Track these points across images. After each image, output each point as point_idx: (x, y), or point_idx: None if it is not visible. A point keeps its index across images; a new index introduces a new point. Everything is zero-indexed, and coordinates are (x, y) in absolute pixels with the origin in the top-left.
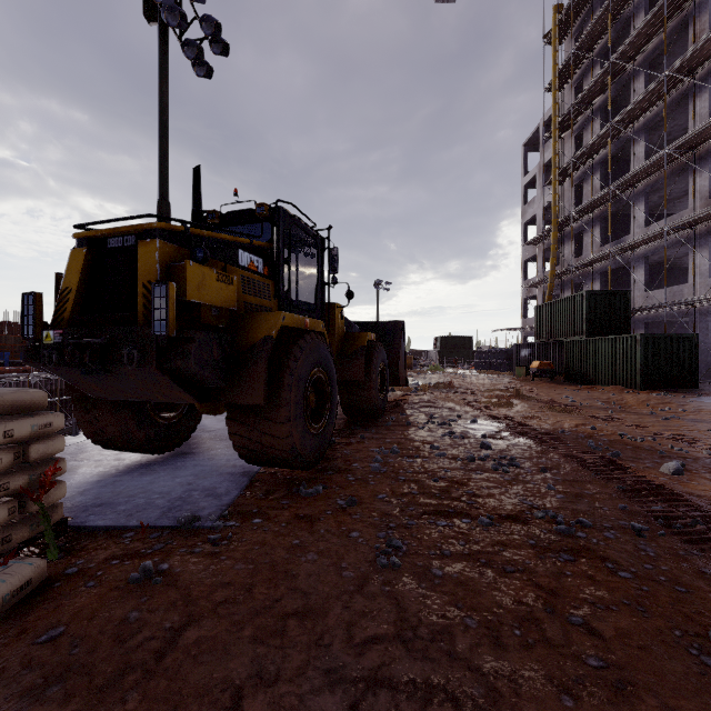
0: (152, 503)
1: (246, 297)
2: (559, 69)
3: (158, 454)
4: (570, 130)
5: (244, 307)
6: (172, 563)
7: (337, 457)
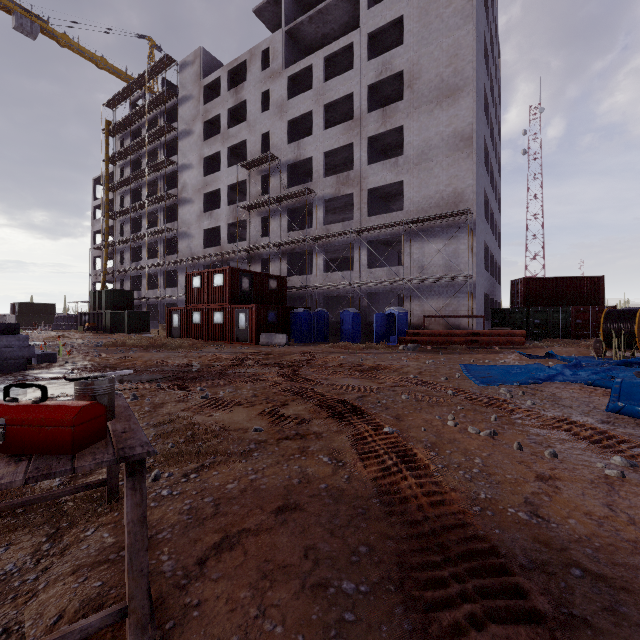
0: None
1: None
2: (110, 156)
3: None
4: (118, 191)
5: None
6: None
7: None
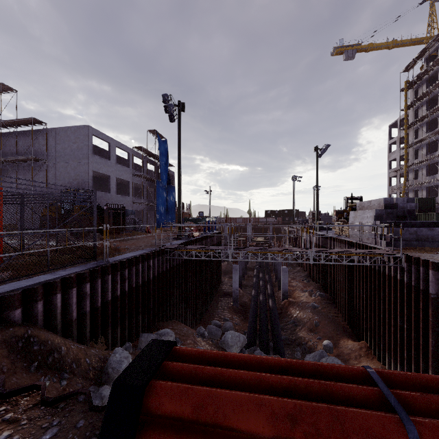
0: None
1: None
2: (407, 105)
3: None
4: (412, 127)
5: None
6: None
7: None
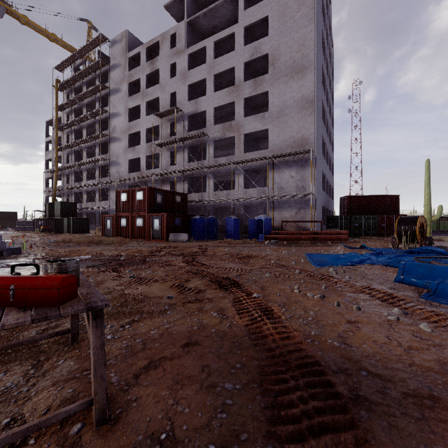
0: None
1: None
2: (59, 105)
3: None
4: (65, 131)
5: None
6: None
7: None
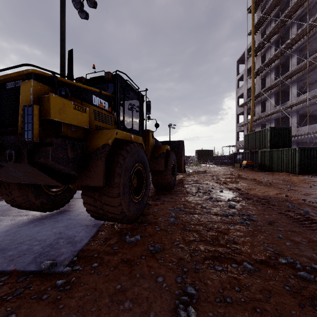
0: (31, 249)
1: (96, 122)
2: (254, 24)
3: (49, 212)
4: (259, 53)
5: (95, 128)
6: (19, 314)
7: (149, 213)
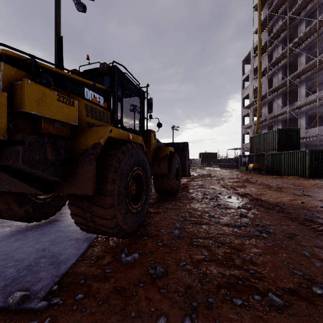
0: (3, 273)
1: (88, 119)
2: (261, 22)
3: (36, 222)
4: (266, 52)
5: (87, 125)
6: None
7: (150, 223)
